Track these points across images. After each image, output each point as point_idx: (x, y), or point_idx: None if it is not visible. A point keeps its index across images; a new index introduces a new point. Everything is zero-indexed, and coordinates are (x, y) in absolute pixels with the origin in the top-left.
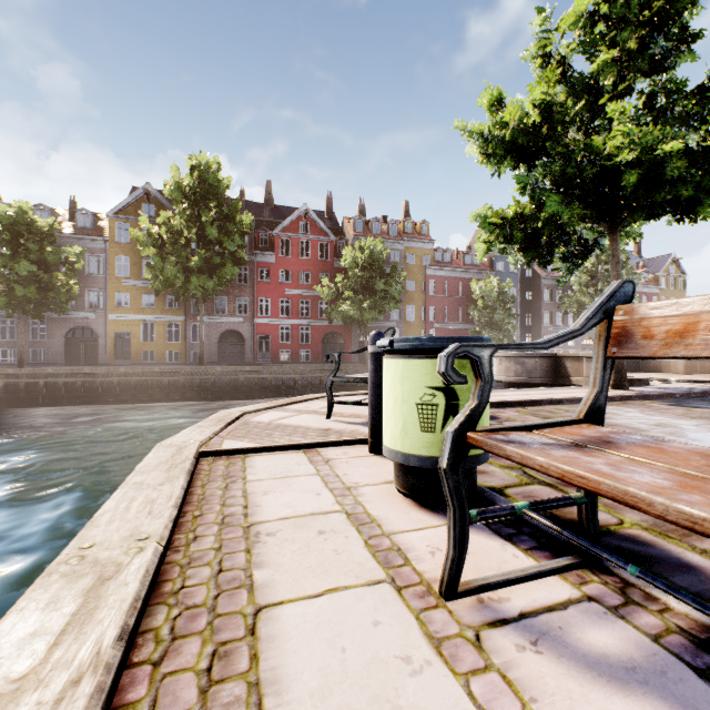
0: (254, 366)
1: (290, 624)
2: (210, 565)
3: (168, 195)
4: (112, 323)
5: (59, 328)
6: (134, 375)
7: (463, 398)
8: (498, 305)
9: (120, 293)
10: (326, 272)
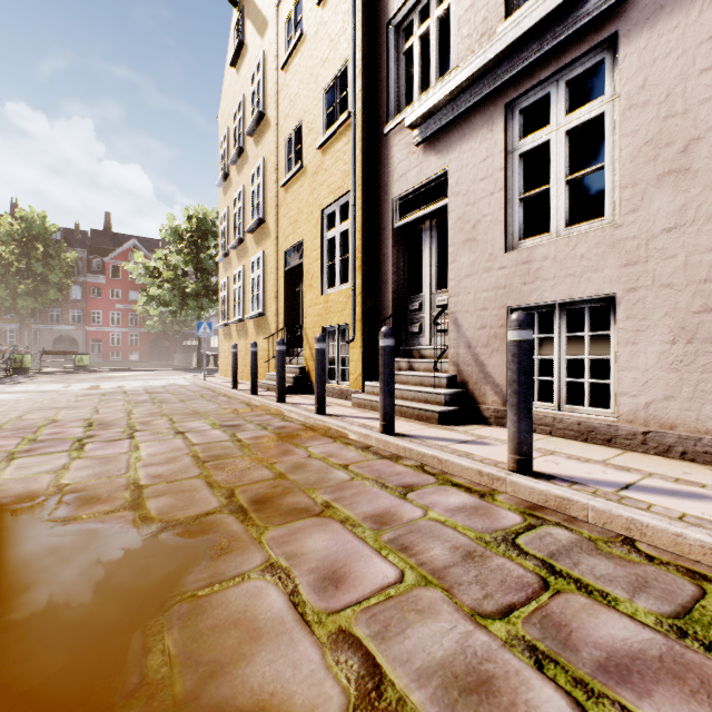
0: None
1: None
2: None
3: None
4: None
5: None
6: None
7: (18, 360)
8: None
9: None
10: None
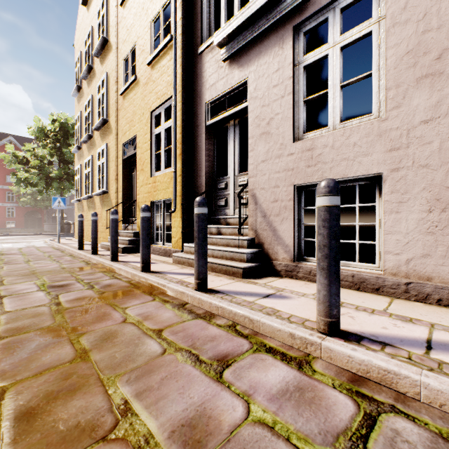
0: None
1: None
2: None
3: None
4: None
5: None
6: None
7: None
8: None
9: None
10: None
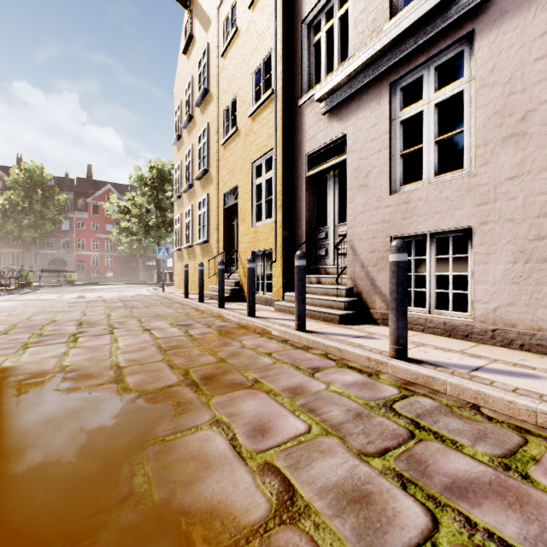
0: None
1: None
2: None
3: (9, 185)
4: None
5: None
6: None
7: (24, 276)
8: None
9: None
10: None
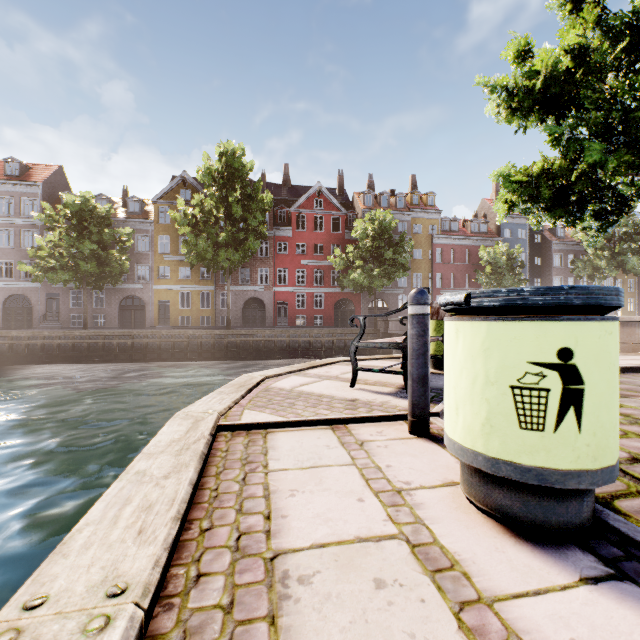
0: (274, 330)
1: None
2: None
3: (200, 180)
4: (156, 292)
5: (115, 298)
6: (173, 337)
7: (589, 381)
8: (507, 271)
9: (162, 267)
10: (338, 243)
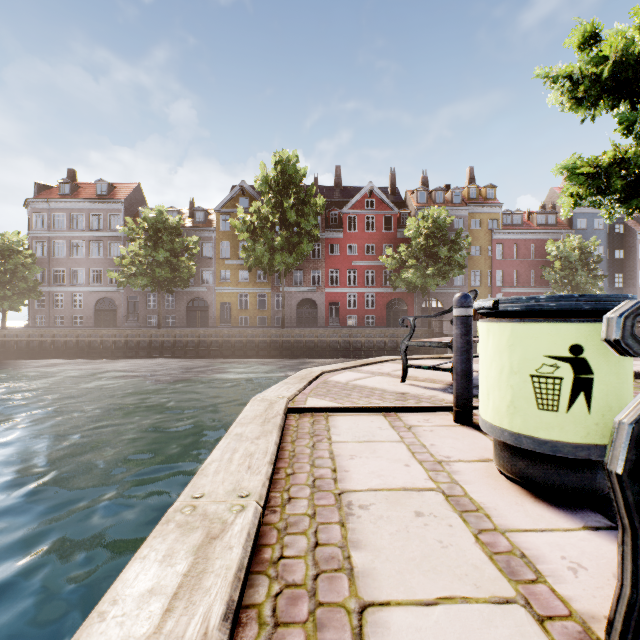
0: (326, 330)
1: (402, 638)
2: (305, 534)
3: (257, 189)
4: (218, 295)
5: (183, 300)
6: (233, 336)
7: (598, 372)
8: (580, 266)
9: (223, 271)
10: (390, 243)
